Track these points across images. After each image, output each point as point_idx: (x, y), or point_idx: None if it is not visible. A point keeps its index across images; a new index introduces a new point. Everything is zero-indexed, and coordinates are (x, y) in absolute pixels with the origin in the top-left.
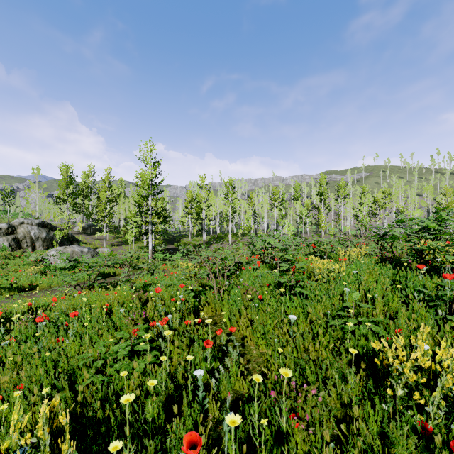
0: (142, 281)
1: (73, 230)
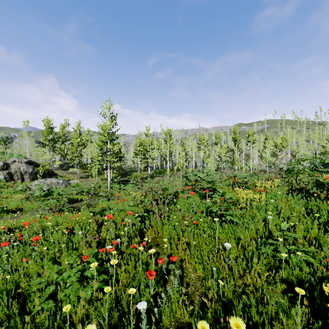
0: (100, 206)
1: (53, 167)
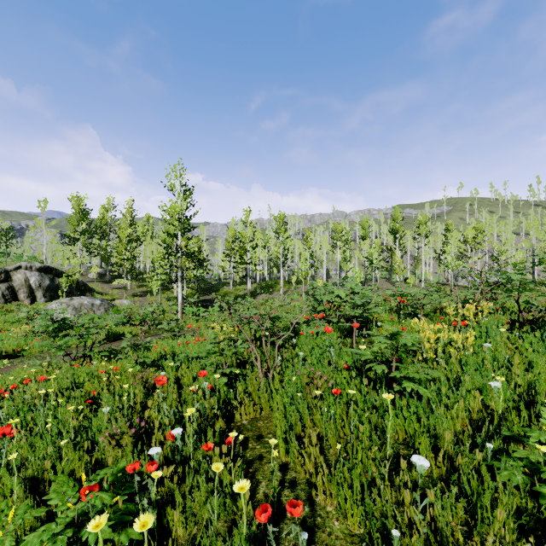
0: (157, 349)
1: (87, 277)
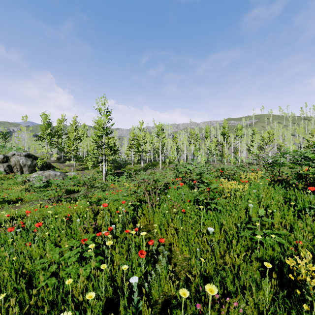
0: (96, 196)
1: (50, 160)
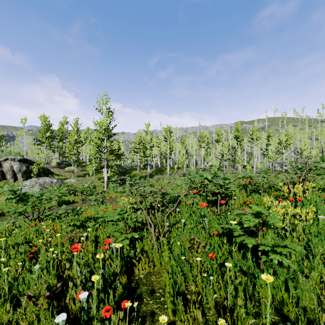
0: (86, 214)
1: (50, 165)
